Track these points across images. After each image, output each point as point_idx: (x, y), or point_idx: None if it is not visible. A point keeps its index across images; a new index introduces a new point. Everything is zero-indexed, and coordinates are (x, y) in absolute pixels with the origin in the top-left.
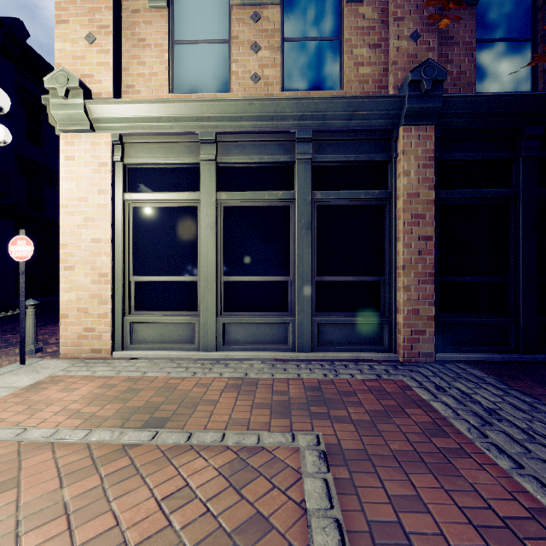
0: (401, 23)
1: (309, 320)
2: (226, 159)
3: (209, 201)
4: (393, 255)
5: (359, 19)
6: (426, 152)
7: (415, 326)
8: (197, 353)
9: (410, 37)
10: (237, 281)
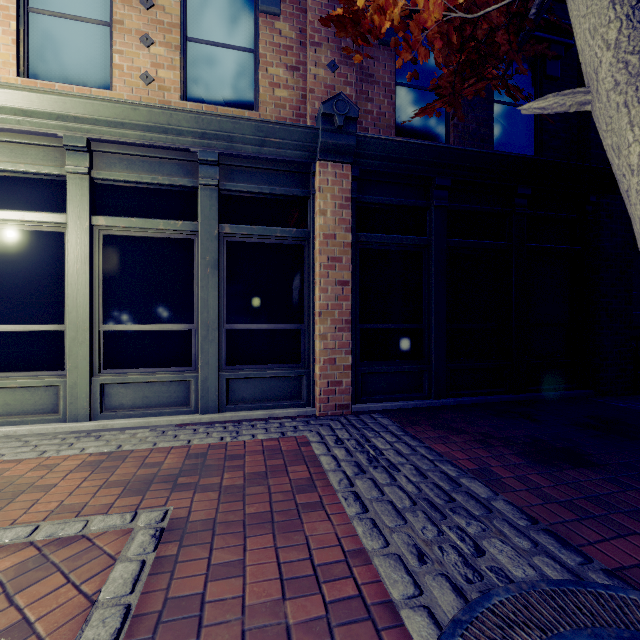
0: (318, 49)
1: (215, 375)
2: (105, 175)
3: (80, 227)
4: (311, 300)
5: (275, 34)
6: (343, 191)
7: (331, 377)
8: (60, 425)
9: (328, 67)
10: (123, 330)
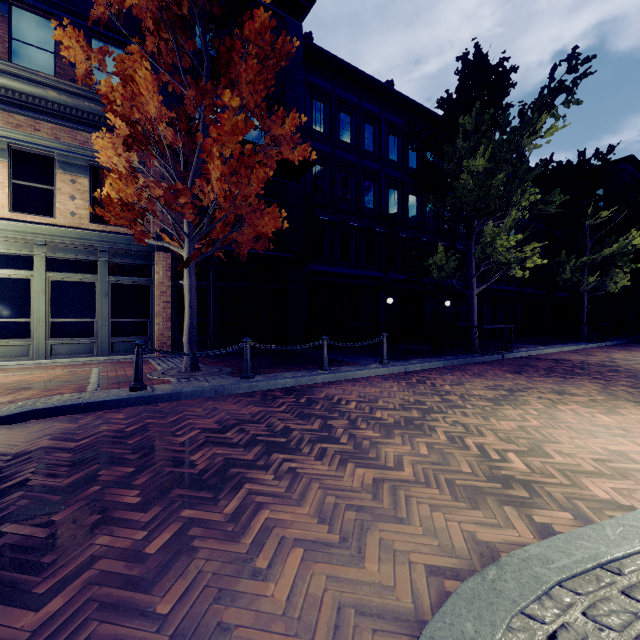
0: (156, 204)
1: (107, 340)
2: (53, 255)
3: (41, 277)
4: (153, 309)
5: None
6: (167, 264)
7: (162, 341)
8: (33, 361)
9: (161, 212)
10: (60, 321)
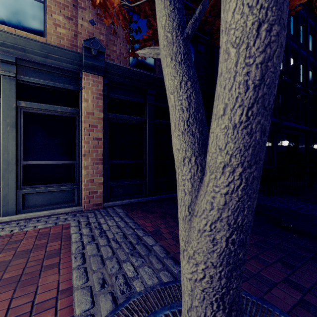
0: (84, 11)
1: (14, 192)
2: None
3: None
4: (80, 148)
5: None
6: (98, 90)
7: (91, 189)
8: None
9: (89, 22)
10: None
